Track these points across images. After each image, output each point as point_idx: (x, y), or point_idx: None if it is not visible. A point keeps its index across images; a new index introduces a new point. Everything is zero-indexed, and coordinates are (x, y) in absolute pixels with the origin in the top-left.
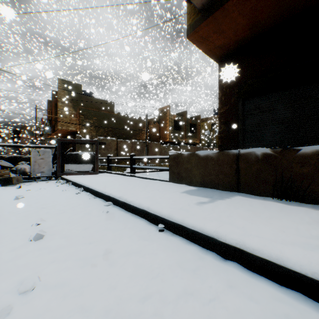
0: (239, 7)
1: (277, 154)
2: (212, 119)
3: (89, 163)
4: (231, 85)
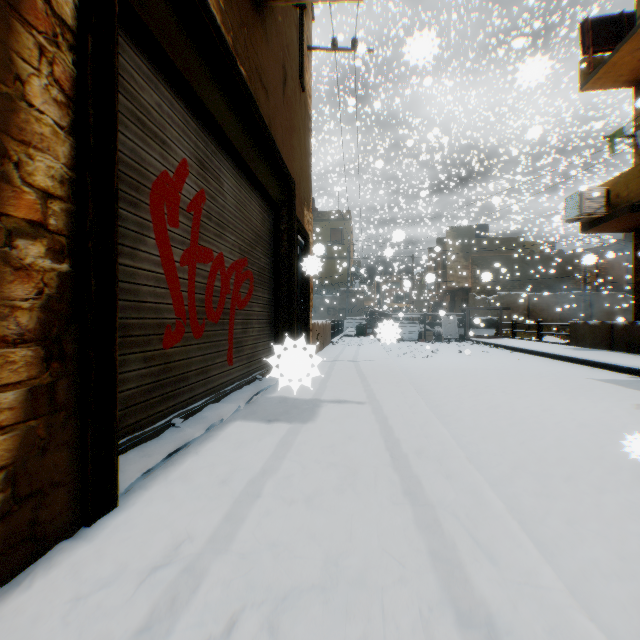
0: (613, 222)
1: (628, 325)
2: None
3: (492, 328)
4: None
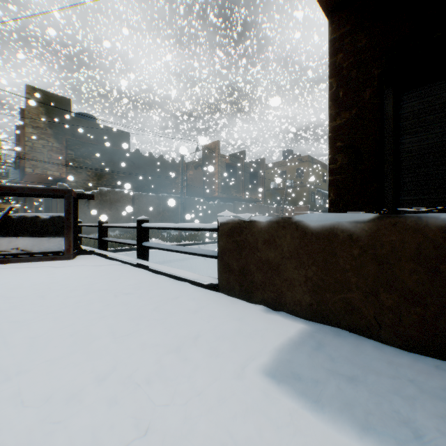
0: None
1: None
2: (280, 165)
3: (62, 235)
4: (361, 62)
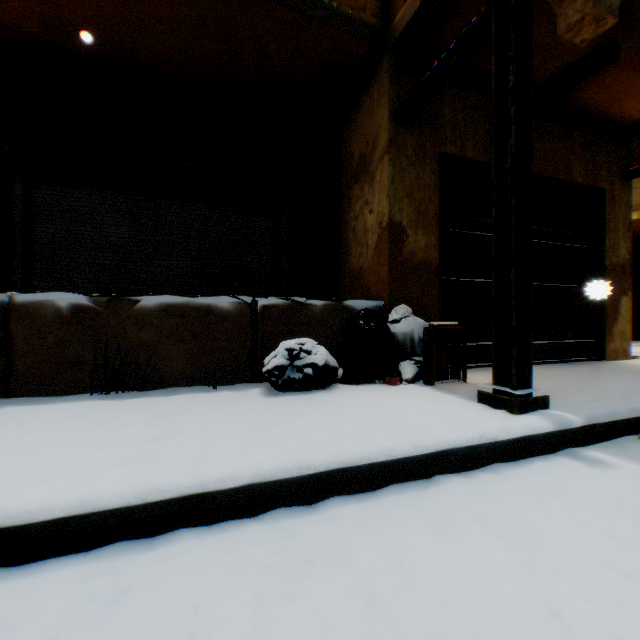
0: None
1: (103, 307)
2: None
3: None
4: None
